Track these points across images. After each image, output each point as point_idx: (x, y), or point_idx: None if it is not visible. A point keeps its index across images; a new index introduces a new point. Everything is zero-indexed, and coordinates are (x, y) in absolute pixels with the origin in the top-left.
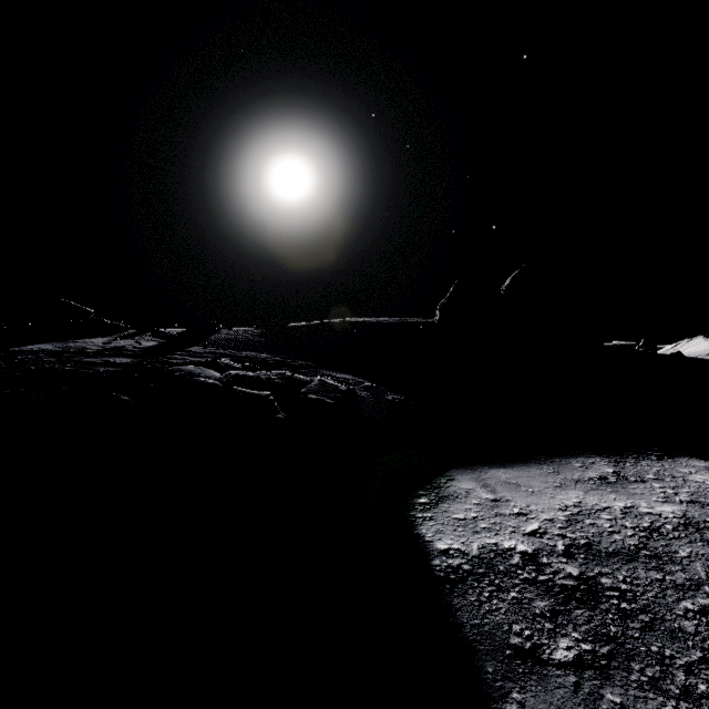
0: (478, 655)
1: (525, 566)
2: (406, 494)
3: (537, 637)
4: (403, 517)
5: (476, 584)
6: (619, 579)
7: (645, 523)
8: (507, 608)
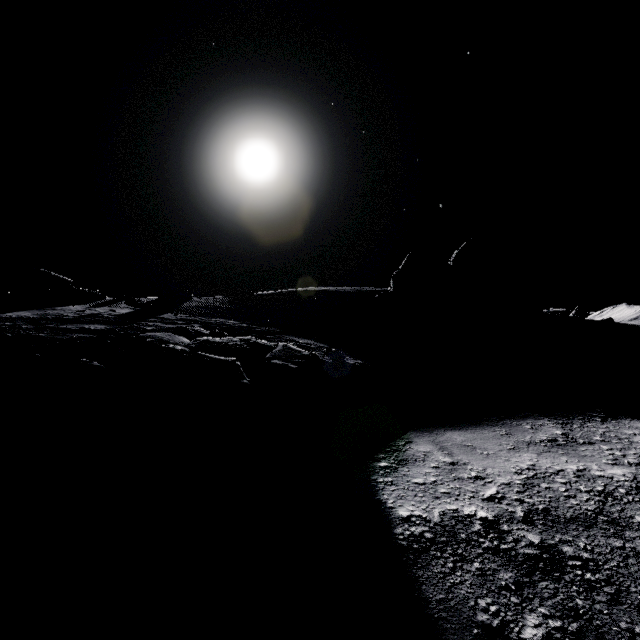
0: (445, 634)
1: (487, 534)
2: (366, 458)
3: (504, 613)
4: (365, 482)
5: (440, 554)
6: (580, 547)
7: (598, 487)
8: (472, 581)
